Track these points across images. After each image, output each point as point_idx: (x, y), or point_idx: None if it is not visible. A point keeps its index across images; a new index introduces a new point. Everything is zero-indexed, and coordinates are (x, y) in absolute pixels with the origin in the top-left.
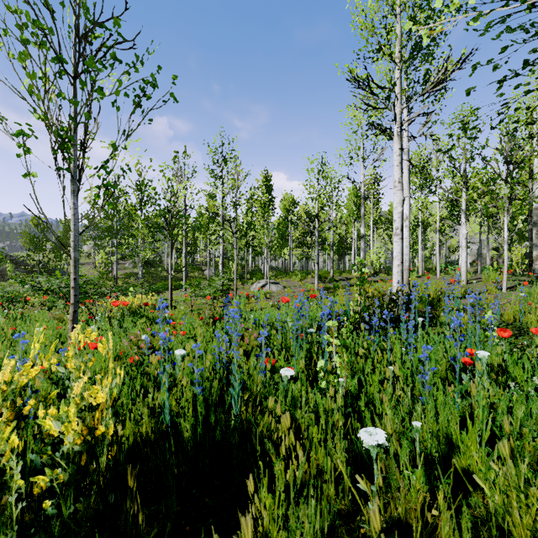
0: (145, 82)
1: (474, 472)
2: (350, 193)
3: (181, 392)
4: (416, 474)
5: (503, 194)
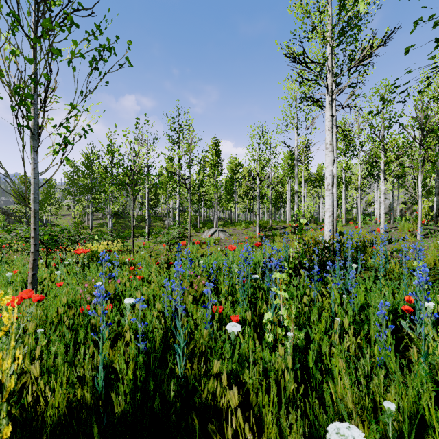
0: (102, 47)
1: None
2: (286, 157)
3: (128, 342)
4: None
5: (418, 155)
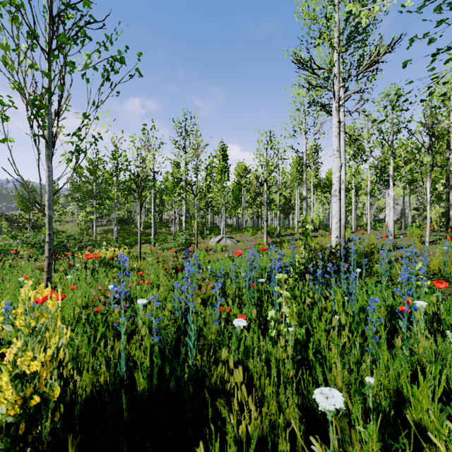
0: (113, 58)
1: (426, 427)
2: (294, 162)
3: (142, 339)
4: (369, 430)
5: (427, 161)
